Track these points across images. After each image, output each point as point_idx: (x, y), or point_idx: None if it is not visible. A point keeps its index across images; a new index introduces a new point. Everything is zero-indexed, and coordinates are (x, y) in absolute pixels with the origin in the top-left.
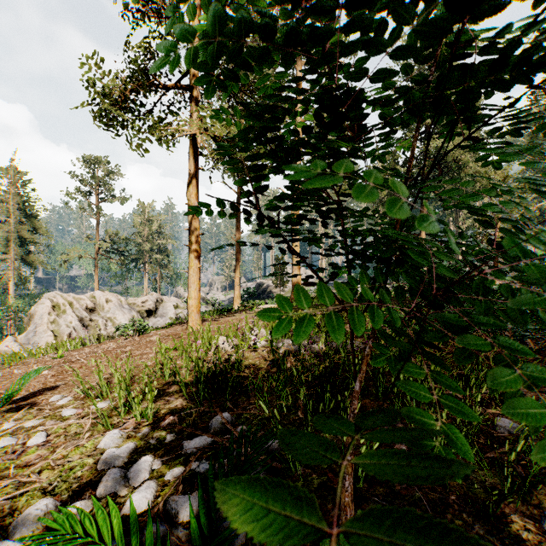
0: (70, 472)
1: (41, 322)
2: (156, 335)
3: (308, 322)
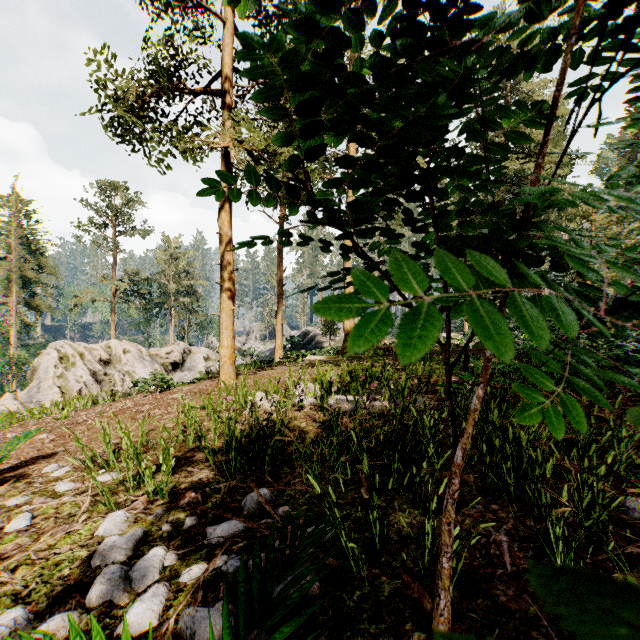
0: (55, 569)
1: (46, 376)
2: (181, 392)
3: (433, 320)
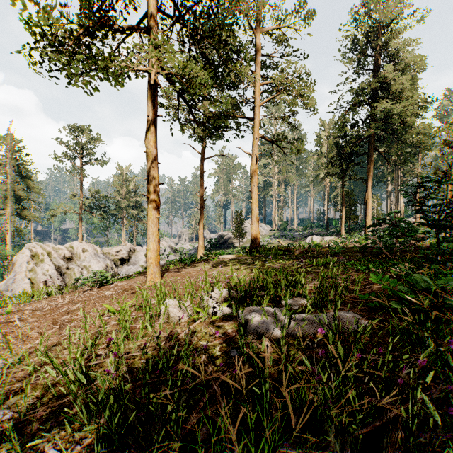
0: None
1: (20, 270)
2: (114, 288)
3: None
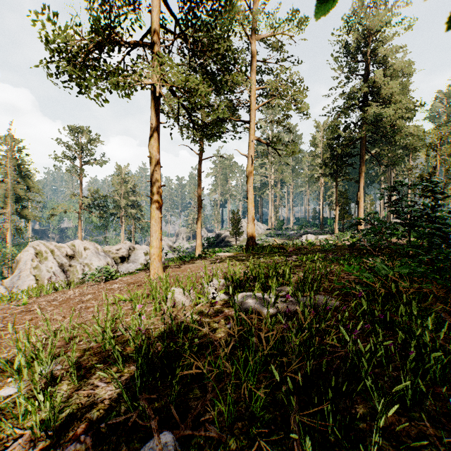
0: None
1: (25, 267)
2: (119, 282)
3: None
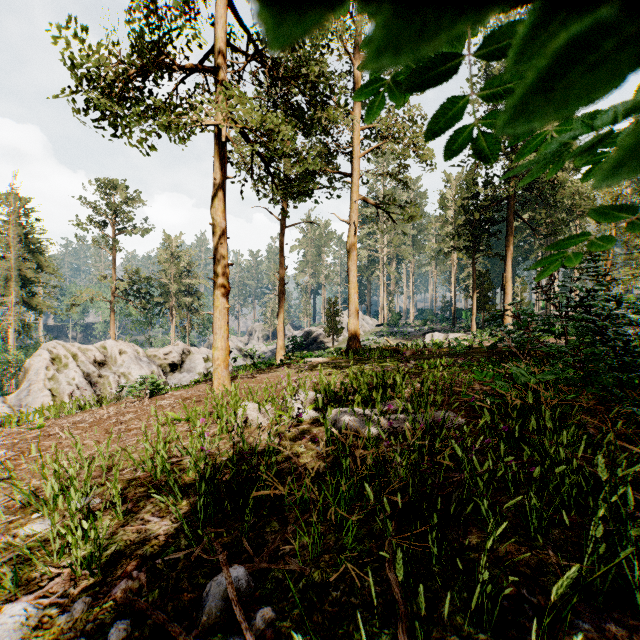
0: None
1: (37, 378)
2: (171, 398)
3: None
